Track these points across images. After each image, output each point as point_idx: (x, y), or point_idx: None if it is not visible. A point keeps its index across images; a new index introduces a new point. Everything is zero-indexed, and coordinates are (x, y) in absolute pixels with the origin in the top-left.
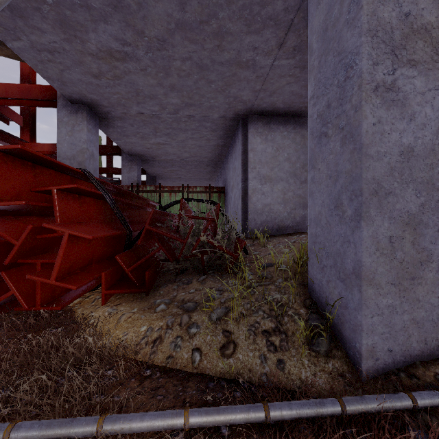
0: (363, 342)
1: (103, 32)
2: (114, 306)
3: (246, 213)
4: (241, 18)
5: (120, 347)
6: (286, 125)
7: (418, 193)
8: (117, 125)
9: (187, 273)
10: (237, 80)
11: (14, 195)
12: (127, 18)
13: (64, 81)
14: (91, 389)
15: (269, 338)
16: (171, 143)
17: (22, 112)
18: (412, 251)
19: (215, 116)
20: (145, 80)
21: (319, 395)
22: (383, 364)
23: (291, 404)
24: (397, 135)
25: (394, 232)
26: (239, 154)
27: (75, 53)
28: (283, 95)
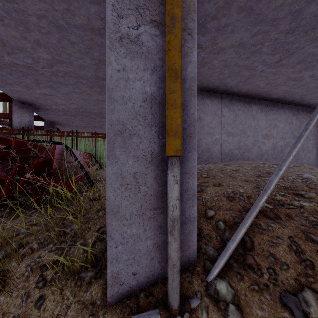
0: (108, 271)
1: None
2: None
3: None
4: None
5: None
6: None
7: (160, 135)
8: None
9: (26, 207)
10: (96, 45)
11: None
12: None
13: None
14: None
15: (44, 272)
16: (56, 95)
17: None
18: (155, 185)
19: (88, 74)
20: (7, 31)
21: None
22: (128, 287)
23: None
24: (141, 83)
25: (138, 169)
26: None
27: None
28: None
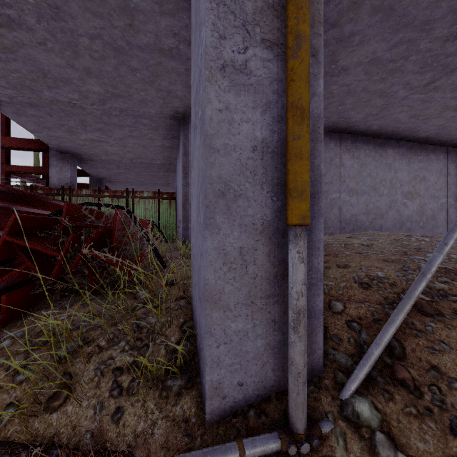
0: (207, 379)
1: None
2: None
3: (187, 221)
4: None
5: None
6: None
7: (274, 197)
8: (30, 114)
9: (79, 293)
10: (165, 71)
11: None
12: None
13: None
14: None
15: (118, 378)
16: (108, 141)
17: None
18: (267, 264)
19: (151, 112)
20: (49, 58)
21: (148, 454)
22: (232, 402)
23: None
24: (249, 126)
25: (245, 243)
26: (181, 157)
27: None
28: None
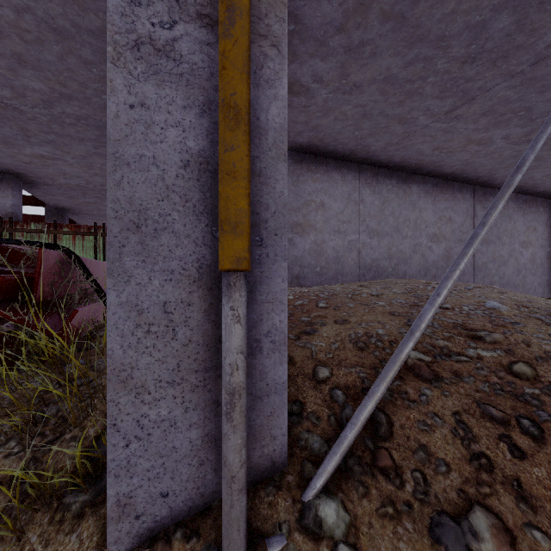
0: (109, 493)
1: None
2: None
3: None
4: None
5: None
6: None
7: (216, 232)
8: None
9: None
10: None
11: None
12: None
13: None
14: None
15: None
16: (64, 158)
17: None
18: (207, 325)
19: None
20: None
21: None
22: (152, 522)
23: None
24: (178, 133)
25: (172, 295)
26: None
27: None
28: None
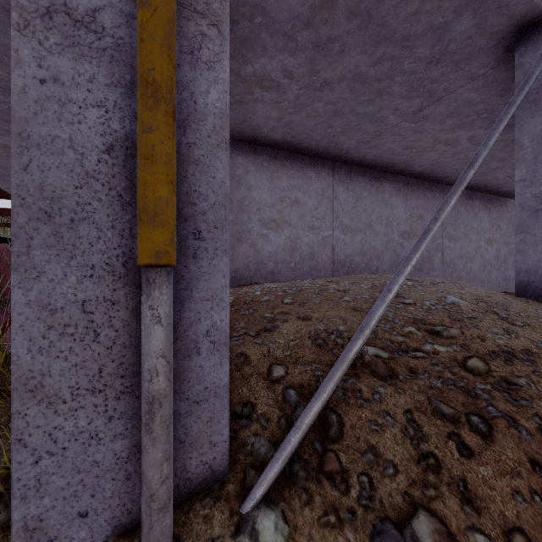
0: (14, 517)
1: None
2: None
3: None
4: None
5: None
6: None
7: None
8: None
9: None
10: None
11: None
12: None
13: None
14: None
15: None
16: None
17: None
18: (135, 325)
19: None
20: None
21: None
22: None
23: None
24: (100, 113)
25: (92, 293)
26: None
27: None
28: None
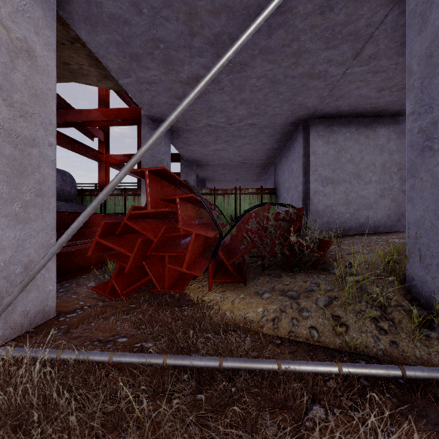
0: None
1: (196, 64)
2: (221, 293)
3: (307, 214)
4: (321, 38)
5: (249, 321)
6: (349, 126)
7: None
8: (184, 136)
9: (271, 268)
10: (305, 90)
11: (155, 203)
12: (219, 51)
13: (152, 105)
14: (249, 346)
15: (377, 323)
16: (227, 149)
17: (99, 128)
18: None
19: (276, 122)
20: (220, 97)
21: None
22: None
23: (421, 368)
24: None
25: None
26: (299, 157)
27: (168, 82)
28: (350, 98)
